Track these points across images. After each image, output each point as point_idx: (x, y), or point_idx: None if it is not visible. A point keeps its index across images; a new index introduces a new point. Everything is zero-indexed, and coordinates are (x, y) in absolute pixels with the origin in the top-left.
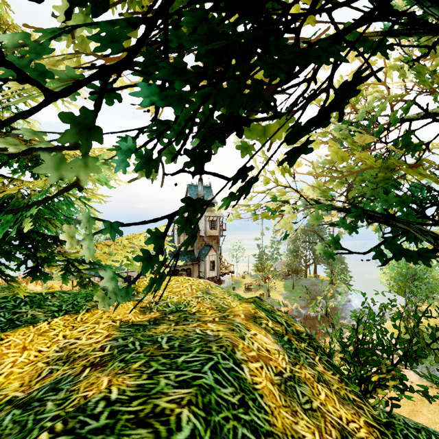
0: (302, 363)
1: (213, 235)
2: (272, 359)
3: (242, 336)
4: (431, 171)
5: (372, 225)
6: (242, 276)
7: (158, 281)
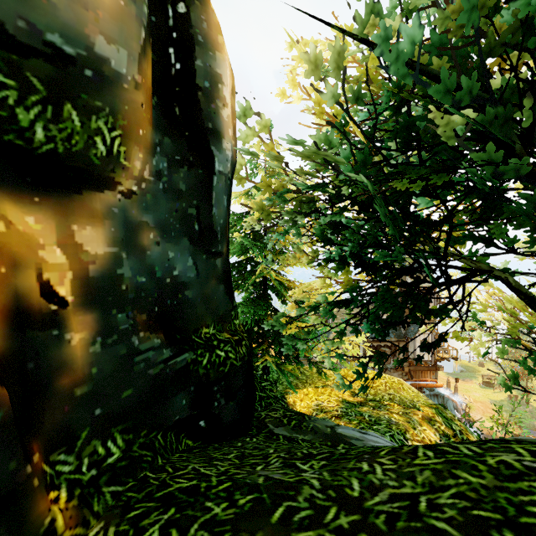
0: None
1: None
2: None
3: (414, 427)
4: None
5: None
6: (478, 362)
7: (364, 389)
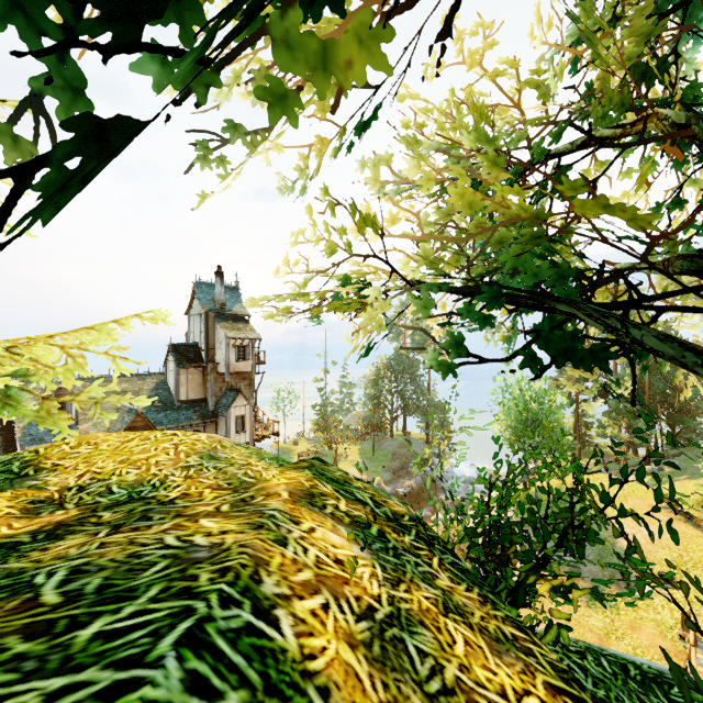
0: (410, 577)
1: (243, 371)
2: (350, 580)
3: (281, 538)
4: (576, 252)
5: (498, 335)
6: (294, 440)
7: None
